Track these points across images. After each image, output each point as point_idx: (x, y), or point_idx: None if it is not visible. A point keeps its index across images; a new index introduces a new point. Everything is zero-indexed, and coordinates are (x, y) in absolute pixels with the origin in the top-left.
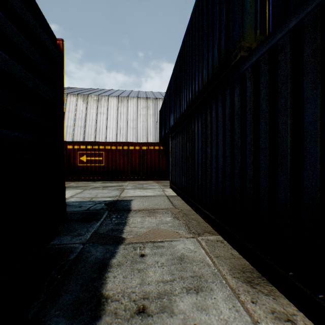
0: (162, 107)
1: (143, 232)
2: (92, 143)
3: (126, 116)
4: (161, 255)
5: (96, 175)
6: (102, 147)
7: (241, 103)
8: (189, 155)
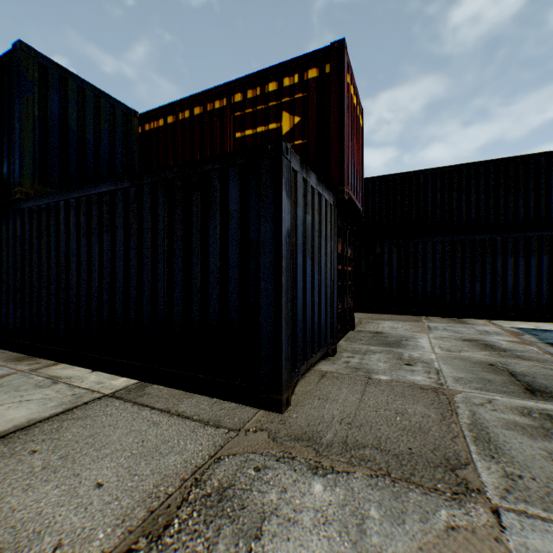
0: None
1: None
2: None
3: None
4: None
5: None
6: None
7: (24, 232)
8: None
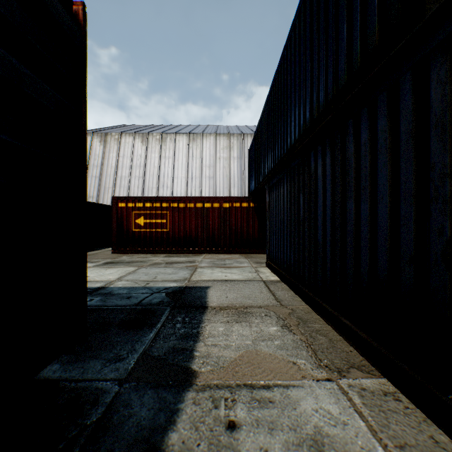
0: (253, 143)
1: (230, 358)
2: (152, 200)
3: (200, 160)
4: (271, 428)
5: (158, 246)
6: (165, 204)
7: None
8: (305, 215)
